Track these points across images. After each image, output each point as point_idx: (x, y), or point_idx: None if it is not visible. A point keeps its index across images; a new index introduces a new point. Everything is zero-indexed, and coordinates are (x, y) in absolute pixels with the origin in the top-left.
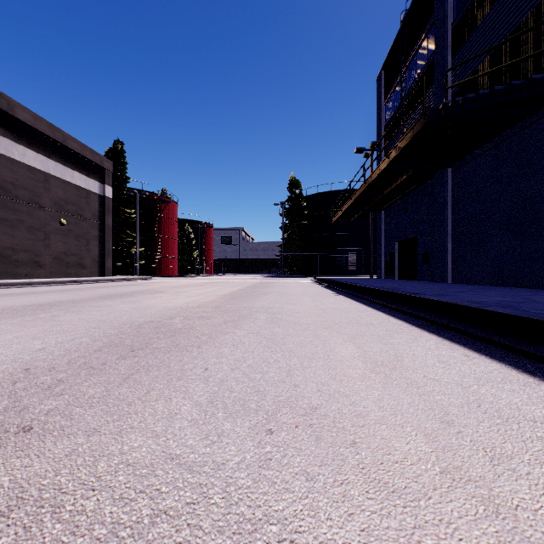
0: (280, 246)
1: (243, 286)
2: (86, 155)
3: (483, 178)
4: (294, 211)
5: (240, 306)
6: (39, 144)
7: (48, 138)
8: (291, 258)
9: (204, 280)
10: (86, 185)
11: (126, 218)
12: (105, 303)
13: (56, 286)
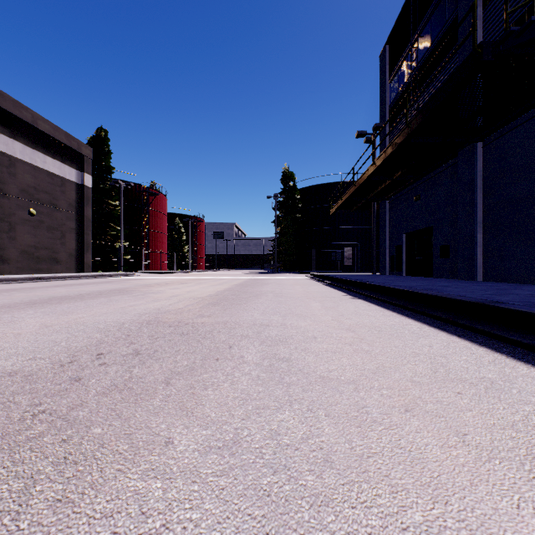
0: (273, 240)
1: (231, 284)
2: (60, 139)
3: (531, 150)
4: (288, 204)
5: (217, 321)
6: (2, 123)
7: (13, 117)
8: (284, 253)
9: (191, 277)
10: (60, 172)
11: (109, 211)
12: (15, 315)
13: (12, 283)
